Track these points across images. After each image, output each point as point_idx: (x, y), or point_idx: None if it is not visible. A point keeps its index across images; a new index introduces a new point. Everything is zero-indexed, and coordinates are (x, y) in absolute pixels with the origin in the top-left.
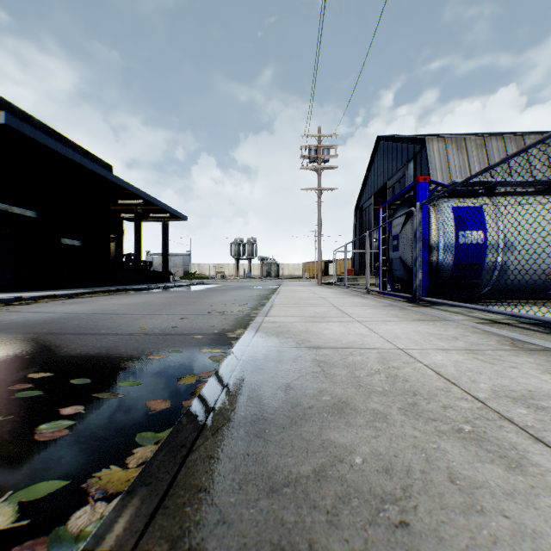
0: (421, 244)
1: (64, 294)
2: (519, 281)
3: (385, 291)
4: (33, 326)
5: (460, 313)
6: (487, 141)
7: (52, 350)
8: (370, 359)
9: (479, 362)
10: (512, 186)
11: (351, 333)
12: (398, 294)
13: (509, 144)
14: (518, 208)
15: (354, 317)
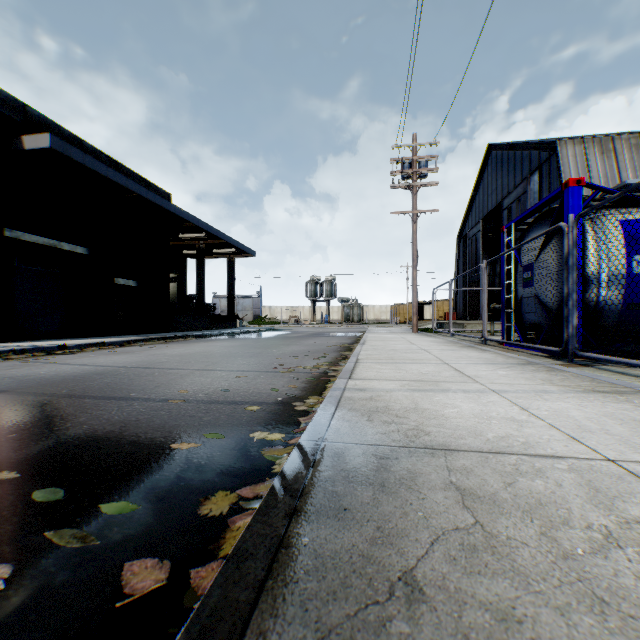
0: (576, 274)
1: (113, 342)
2: None
3: (512, 341)
4: (55, 384)
5: None
6: None
7: (52, 425)
8: (566, 489)
9: None
10: None
11: (494, 416)
12: (534, 347)
13: None
14: None
15: (483, 382)
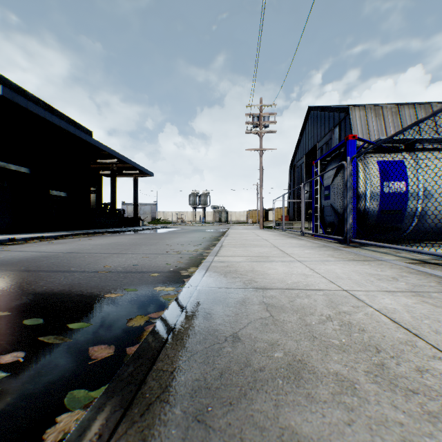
0: (351, 192)
1: (50, 236)
2: (436, 225)
3: (318, 233)
4: (14, 264)
5: (389, 254)
6: (401, 109)
7: (21, 287)
8: (318, 302)
9: (430, 306)
10: (429, 143)
11: (294, 273)
12: (330, 236)
13: (419, 111)
14: (436, 162)
15: (294, 257)
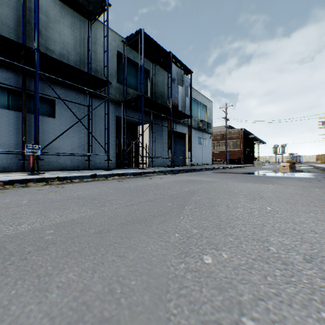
0: None
1: None
2: None
3: None
4: None
5: None
6: None
7: None
8: None
9: None
10: None
11: None
12: None
13: None
14: None
15: None
